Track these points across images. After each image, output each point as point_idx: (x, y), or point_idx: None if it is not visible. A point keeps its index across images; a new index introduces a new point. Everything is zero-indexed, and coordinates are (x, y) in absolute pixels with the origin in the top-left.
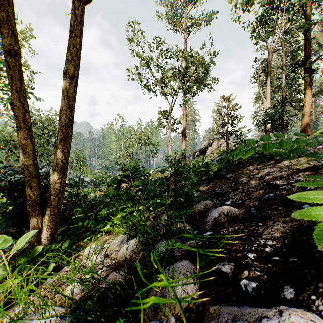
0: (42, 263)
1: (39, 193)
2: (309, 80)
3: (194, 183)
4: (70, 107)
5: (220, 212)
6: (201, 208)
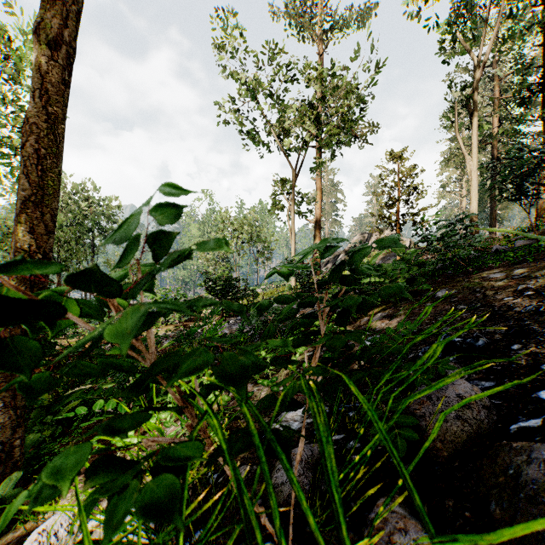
0: None
1: None
2: None
3: None
4: (49, 119)
5: None
6: (447, 416)
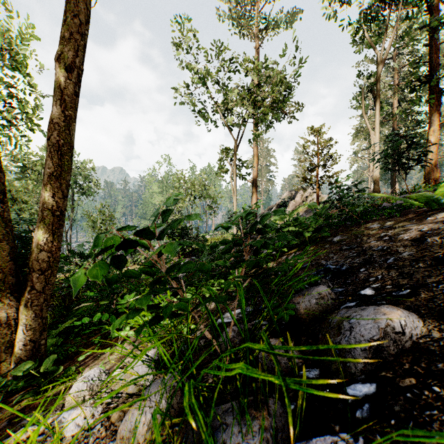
0: (15, 392)
1: (11, 268)
2: (436, 103)
3: (276, 251)
4: (66, 119)
5: (384, 325)
6: (311, 302)
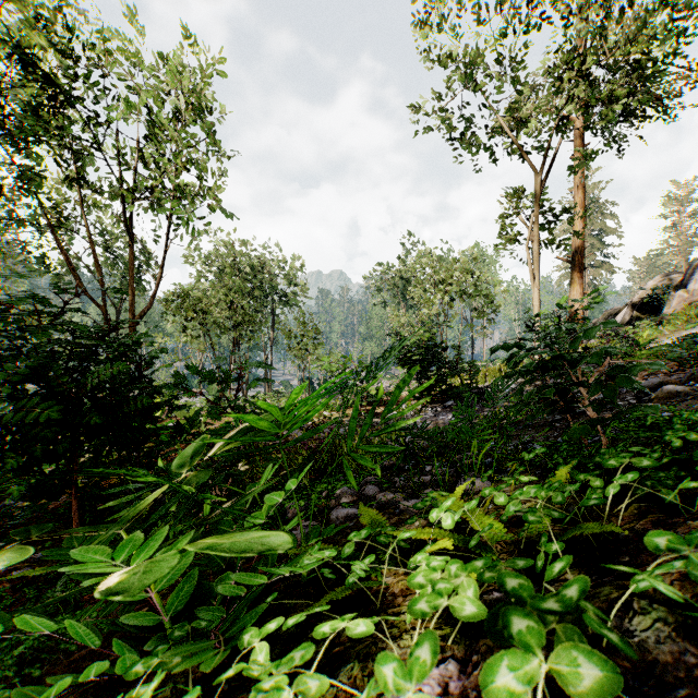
0: None
1: None
2: None
3: None
4: None
5: None
6: None
